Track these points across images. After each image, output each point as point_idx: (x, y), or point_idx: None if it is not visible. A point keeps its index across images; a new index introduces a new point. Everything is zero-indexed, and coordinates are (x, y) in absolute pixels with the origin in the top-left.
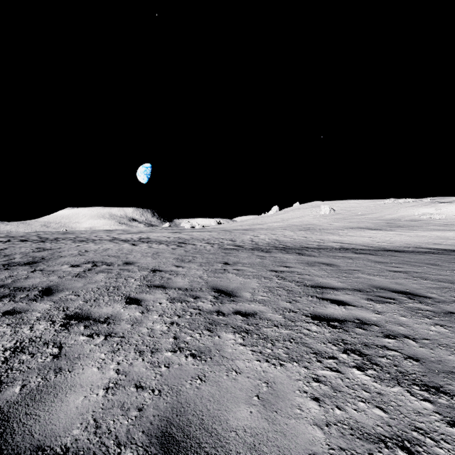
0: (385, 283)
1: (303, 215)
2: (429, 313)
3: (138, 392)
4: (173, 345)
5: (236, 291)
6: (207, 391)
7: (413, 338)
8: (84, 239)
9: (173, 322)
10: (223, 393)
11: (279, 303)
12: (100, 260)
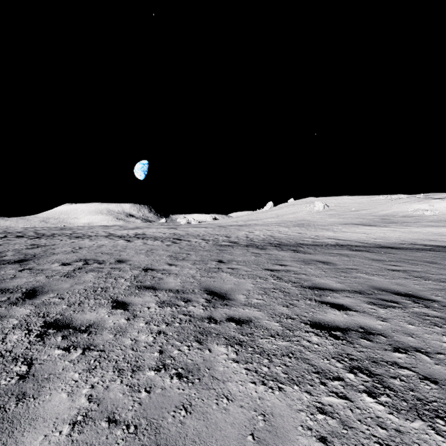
0: (386, 283)
1: (298, 211)
2: (438, 320)
3: (110, 428)
4: (157, 362)
5: (230, 293)
6: (192, 427)
7: (426, 351)
8: (80, 235)
9: (160, 331)
10: (211, 430)
11: (275, 308)
12: (92, 258)
